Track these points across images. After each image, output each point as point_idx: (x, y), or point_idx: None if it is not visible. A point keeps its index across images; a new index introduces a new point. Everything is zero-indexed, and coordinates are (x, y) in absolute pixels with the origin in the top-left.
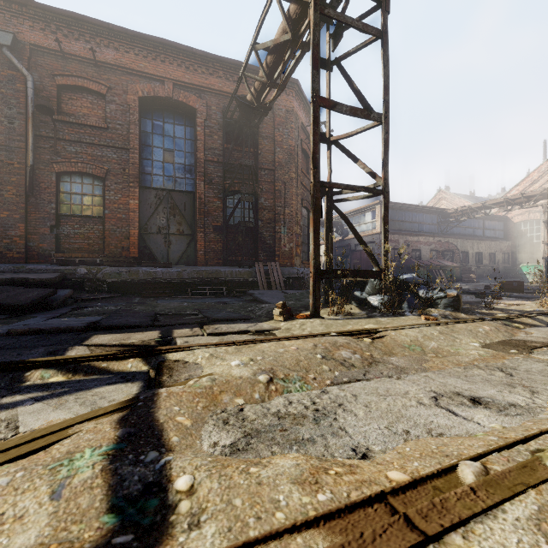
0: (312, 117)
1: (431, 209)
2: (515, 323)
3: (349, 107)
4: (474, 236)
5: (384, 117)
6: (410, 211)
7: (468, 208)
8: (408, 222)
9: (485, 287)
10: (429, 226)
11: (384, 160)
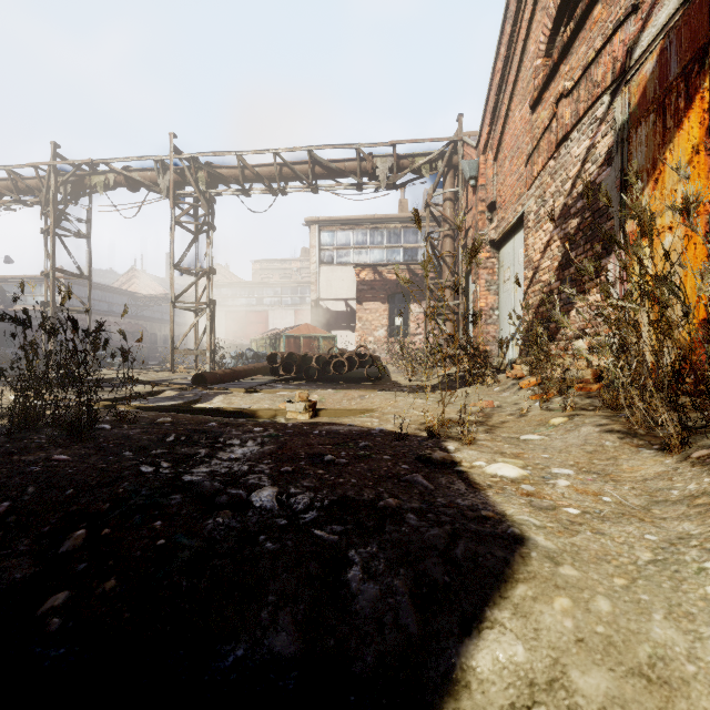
0: (52, 277)
1: (122, 291)
2: (145, 370)
3: (72, 273)
4: (163, 320)
5: (89, 278)
6: (100, 290)
7: (156, 296)
8: (97, 301)
9: (159, 362)
10: (120, 307)
11: (89, 298)
